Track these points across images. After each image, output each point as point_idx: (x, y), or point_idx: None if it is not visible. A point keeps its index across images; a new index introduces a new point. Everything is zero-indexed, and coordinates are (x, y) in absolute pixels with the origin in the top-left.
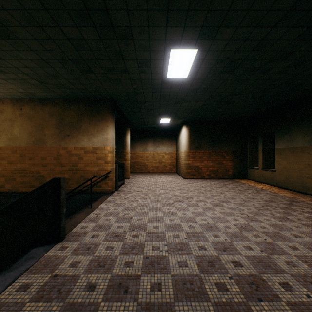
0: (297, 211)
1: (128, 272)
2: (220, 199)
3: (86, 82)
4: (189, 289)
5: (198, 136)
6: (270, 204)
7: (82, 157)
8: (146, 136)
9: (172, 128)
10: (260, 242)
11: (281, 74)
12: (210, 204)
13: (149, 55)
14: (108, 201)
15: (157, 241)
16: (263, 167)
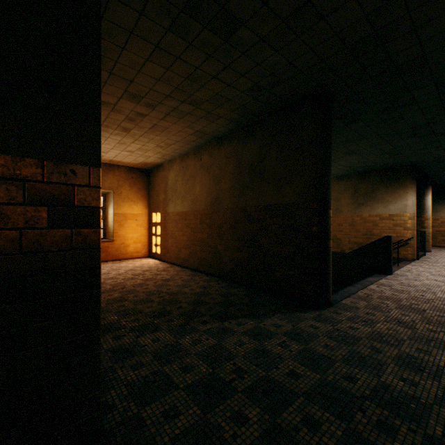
0: None
1: None
2: None
3: (390, 160)
4: None
5: None
6: None
7: (376, 224)
8: None
9: None
10: None
11: None
12: None
13: None
14: (412, 264)
15: None
16: None
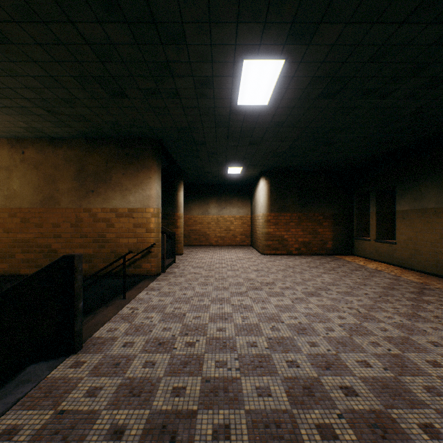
0: (432, 304)
1: (178, 406)
2: (315, 285)
3: (118, 111)
4: (275, 436)
5: (283, 193)
6: (391, 293)
7: (112, 223)
8: (207, 193)
9: (245, 181)
10: (382, 354)
11: (407, 100)
12: (302, 292)
13: (211, 70)
14: (150, 288)
15: (223, 353)
16: (378, 238)
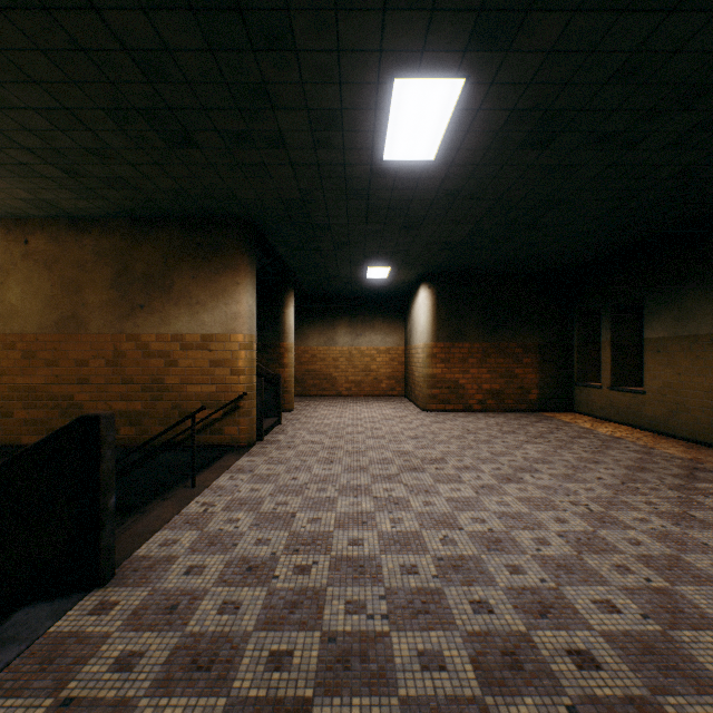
0: (712, 497)
1: (278, 690)
2: (514, 464)
3: (182, 171)
4: None
5: (457, 310)
6: (641, 477)
7: (175, 360)
8: (333, 309)
9: (395, 291)
10: (636, 588)
11: (670, 152)
12: (492, 476)
13: (338, 97)
14: (238, 468)
15: (360, 585)
16: (614, 385)
